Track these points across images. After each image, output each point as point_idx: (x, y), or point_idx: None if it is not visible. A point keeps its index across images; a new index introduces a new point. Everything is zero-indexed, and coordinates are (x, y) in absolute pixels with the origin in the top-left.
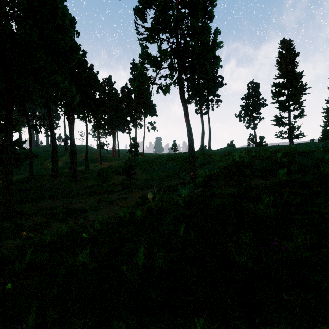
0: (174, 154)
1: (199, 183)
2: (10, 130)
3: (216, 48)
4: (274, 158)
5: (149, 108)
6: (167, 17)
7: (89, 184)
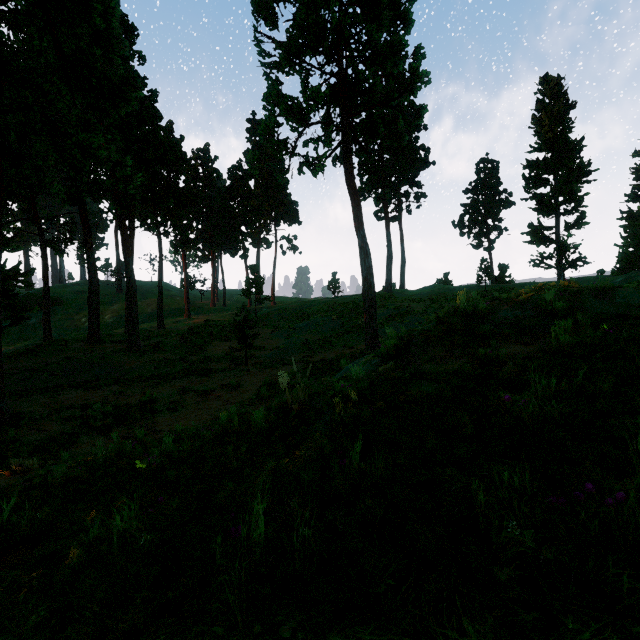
0: (334, 300)
1: (387, 353)
2: None
3: (417, 86)
4: (540, 301)
5: (285, 208)
6: (320, 21)
7: (164, 358)
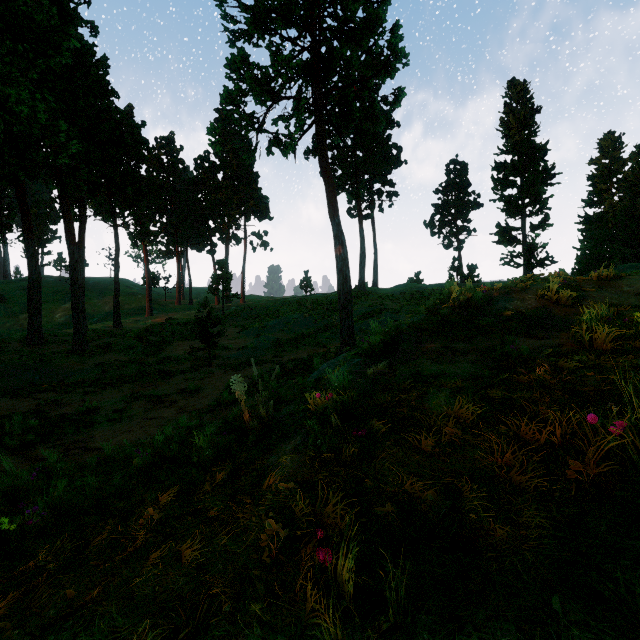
0: (306, 298)
1: (371, 350)
2: None
3: (394, 67)
4: (542, 289)
5: (255, 202)
6: None
7: (115, 360)
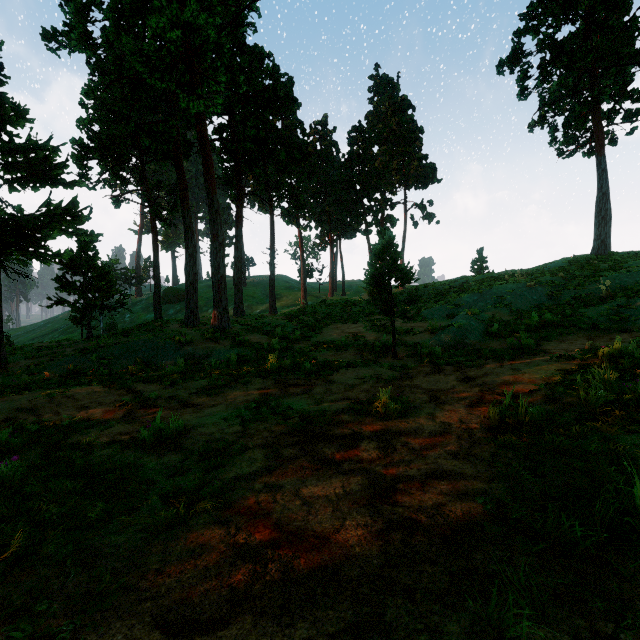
0: (497, 273)
1: None
2: None
3: None
4: None
5: (419, 163)
6: None
7: (256, 341)
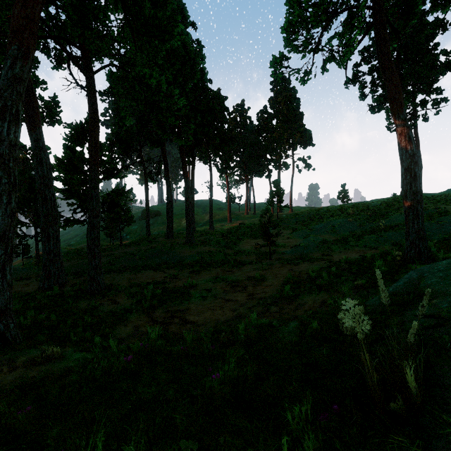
0: (345, 206)
1: None
2: (94, 166)
3: None
4: None
5: (301, 134)
6: None
7: (208, 250)
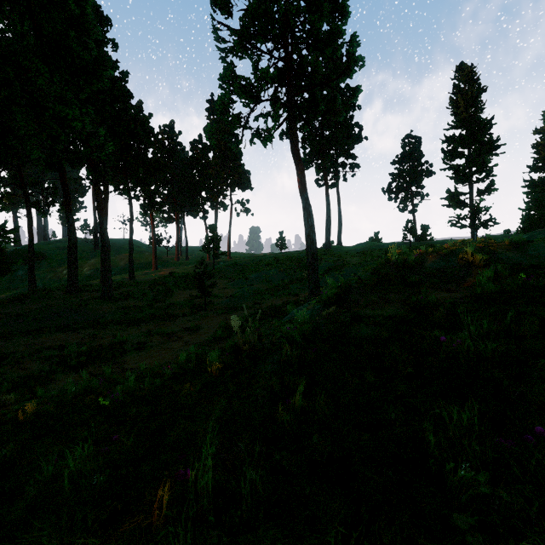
0: (281, 255)
1: (328, 299)
2: None
3: (353, 69)
4: (462, 254)
5: (239, 176)
6: (269, 11)
7: (133, 305)
